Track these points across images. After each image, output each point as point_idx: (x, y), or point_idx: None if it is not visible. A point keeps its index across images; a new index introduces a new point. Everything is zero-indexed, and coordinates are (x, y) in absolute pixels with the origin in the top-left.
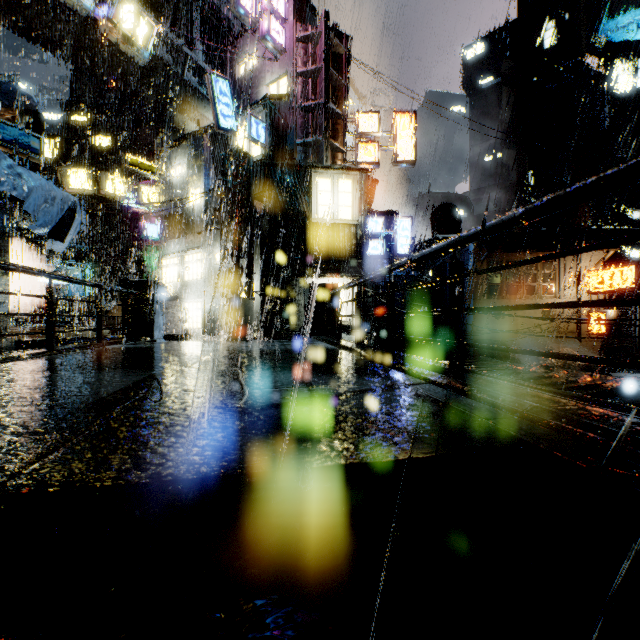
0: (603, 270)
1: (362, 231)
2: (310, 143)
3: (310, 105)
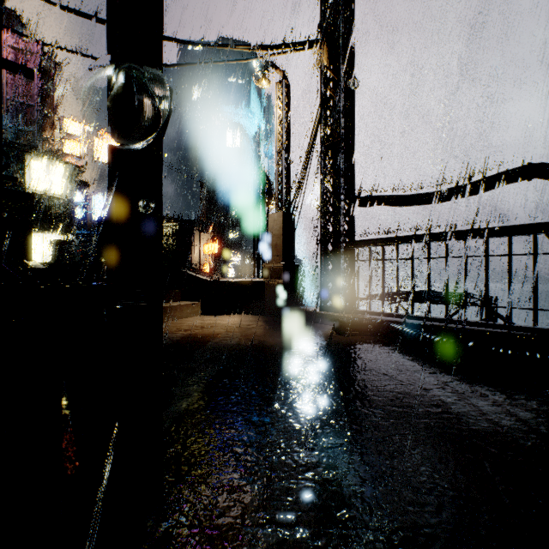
0: (209, 244)
1: (70, 204)
2: (22, 130)
3: (23, 102)
